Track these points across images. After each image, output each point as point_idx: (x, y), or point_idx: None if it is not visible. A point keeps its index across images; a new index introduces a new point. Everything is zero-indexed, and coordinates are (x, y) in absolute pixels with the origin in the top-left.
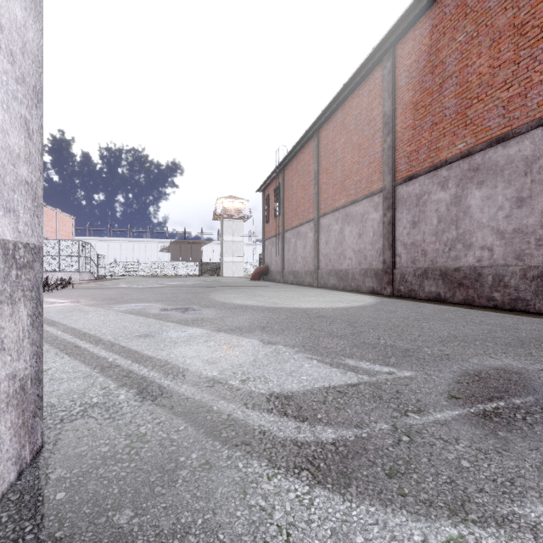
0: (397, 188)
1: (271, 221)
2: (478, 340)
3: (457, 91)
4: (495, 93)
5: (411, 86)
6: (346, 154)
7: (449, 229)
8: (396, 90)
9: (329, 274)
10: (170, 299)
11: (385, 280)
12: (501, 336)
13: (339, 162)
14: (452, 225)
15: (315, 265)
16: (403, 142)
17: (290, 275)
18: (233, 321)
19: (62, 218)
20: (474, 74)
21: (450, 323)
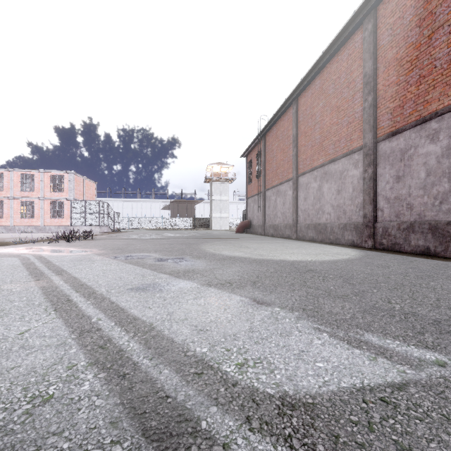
0: (379, 145)
1: (254, 181)
2: None
3: (450, 39)
4: None
5: (394, 44)
6: (324, 117)
7: (440, 182)
8: (378, 49)
9: (308, 228)
10: (166, 250)
11: (366, 233)
12: None
13: (318, 125)
14: (444, 177)
15: (294, 220)
16: (385, 100)
17: (270, 228)
18: (223, 273)
19: (87, 183)
20: None
21: None
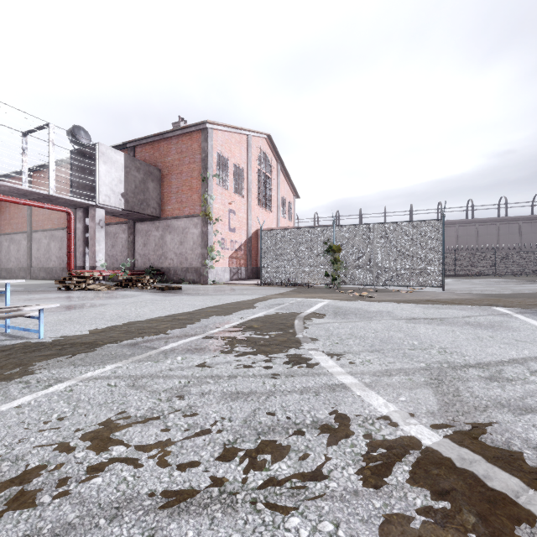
0: None
1: None
2: None
3: None
4: None
5: None
6: None
7: None
8: None
9: (40, 270)
10: None
11: None
12: None
13: None
14: None
15: (28, 265)
16: None
17: (3, 271)
18: None
19: None
20: None
21: None
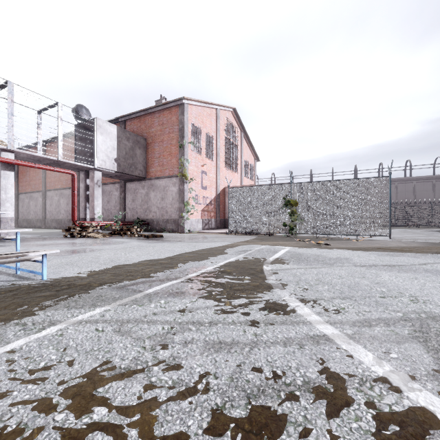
0: None
1: None
2: None
3: None
4: None
5: None
6: None
7: None
8: None
9: (52, 221)
10: None
11: None
12: None
13: None
14: None
15: (43, 217)
16: None
17: (24, 222)
18: None
19: None
20: None
21: None
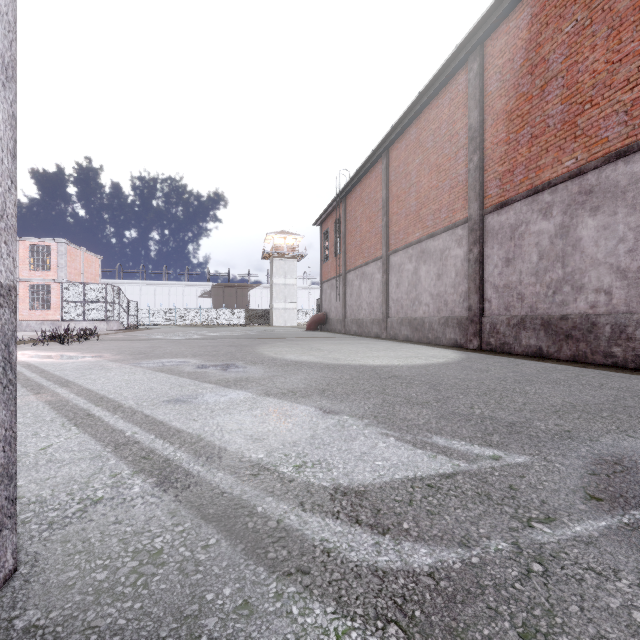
0: (486, 218)
1: (331, 259)
2: (604, 411)
3: (564, 94)
4: (615, 95)
5: (503, 92)
6: (422, 178)
7: (553, 267)
8: (485, 97)
9: (401, 323)
10: (209, 354)
11: (471, 331)
12: (634, 405)
13: (413, 187)
14: (557, 262)
15: (383, 313)
16: (494, 161)
17: (353, 324)
18: (285, 381)
19: (87, 258)
20: (587, 72)
21: (561, 387)
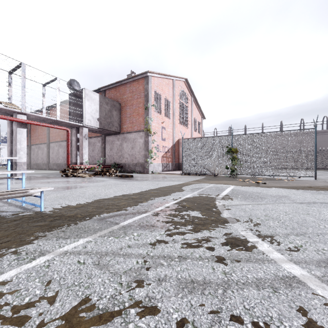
0: None
1: None
2: None
3: None
4: None
5: None
6: None
7: None
8: None
9: (54, 165)
10: None
11: None
12: None
13: None
14: None
15: (47, 161)
16: None
17: (35, 165)
18: None
19: None
20: None
21: None
